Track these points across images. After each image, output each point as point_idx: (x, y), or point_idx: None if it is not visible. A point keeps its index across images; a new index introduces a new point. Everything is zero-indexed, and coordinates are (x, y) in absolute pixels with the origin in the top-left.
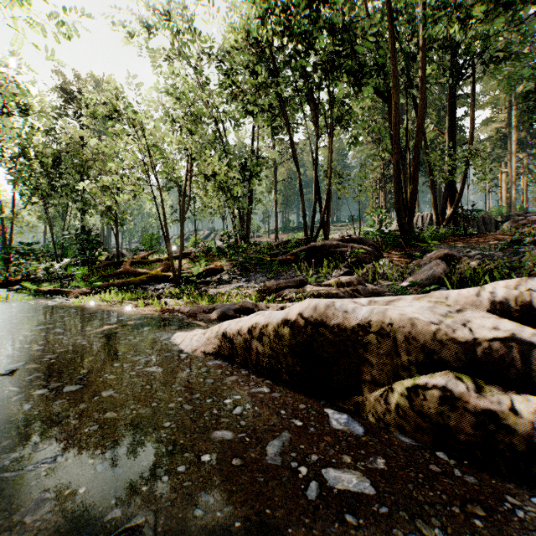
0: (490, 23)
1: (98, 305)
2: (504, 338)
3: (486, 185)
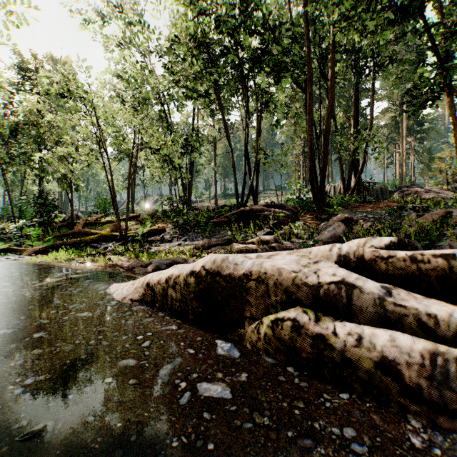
0: (381, 34)
1: (49, 261)
2: (337, 282)
3: (384, 162)
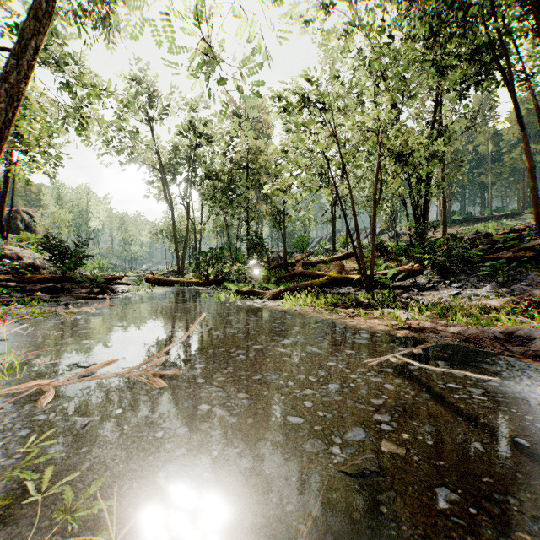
0: None
1: (303, 310)
2: None
3: None
